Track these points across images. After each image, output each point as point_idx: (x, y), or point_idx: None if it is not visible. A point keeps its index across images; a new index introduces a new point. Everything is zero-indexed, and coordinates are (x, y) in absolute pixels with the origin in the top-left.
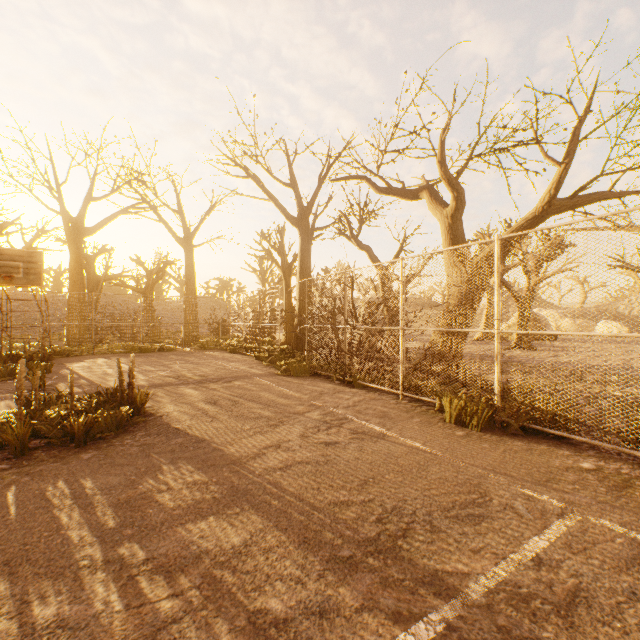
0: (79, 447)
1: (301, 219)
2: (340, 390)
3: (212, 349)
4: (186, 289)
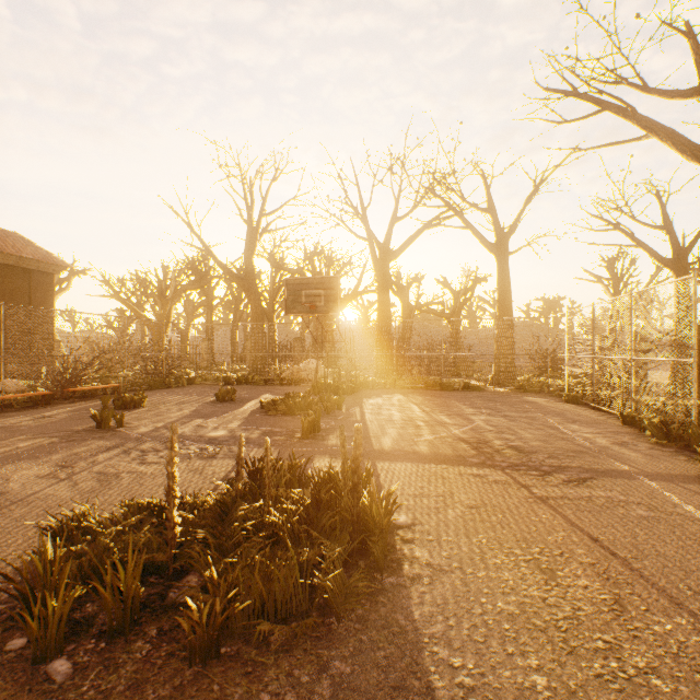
0: (202, 660)
1: None
2: None
3: (535, 392)
4: (498, 309)
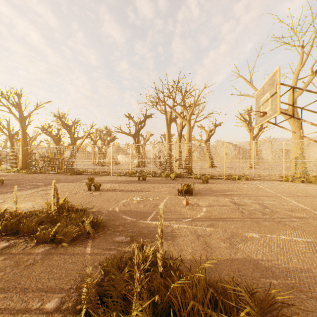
0: None
1: (23, 120)
2: (46, 174)
3: None
4: None
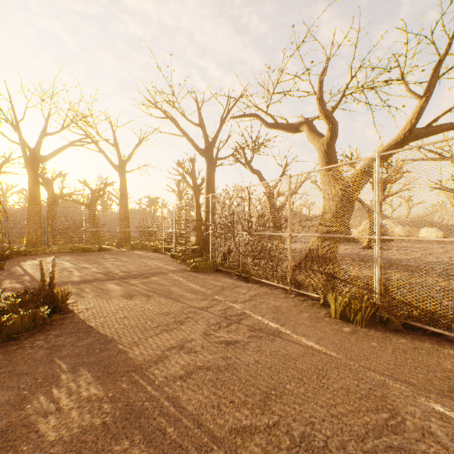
0: None
1: (207, 151)
2: (238, 285)
3: (140, 249)
4: (120, 204)
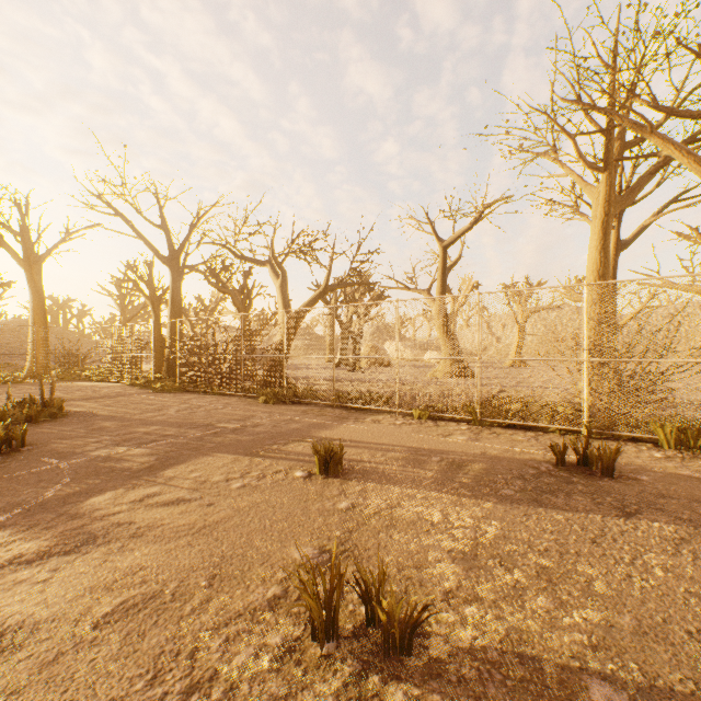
0: (36, 423)
1: (172, 259)
2: (204, 397)
3: (71, 380)
4: (34, 317)
